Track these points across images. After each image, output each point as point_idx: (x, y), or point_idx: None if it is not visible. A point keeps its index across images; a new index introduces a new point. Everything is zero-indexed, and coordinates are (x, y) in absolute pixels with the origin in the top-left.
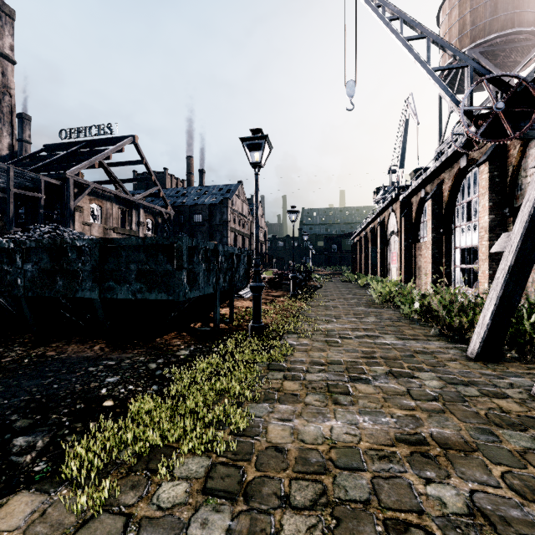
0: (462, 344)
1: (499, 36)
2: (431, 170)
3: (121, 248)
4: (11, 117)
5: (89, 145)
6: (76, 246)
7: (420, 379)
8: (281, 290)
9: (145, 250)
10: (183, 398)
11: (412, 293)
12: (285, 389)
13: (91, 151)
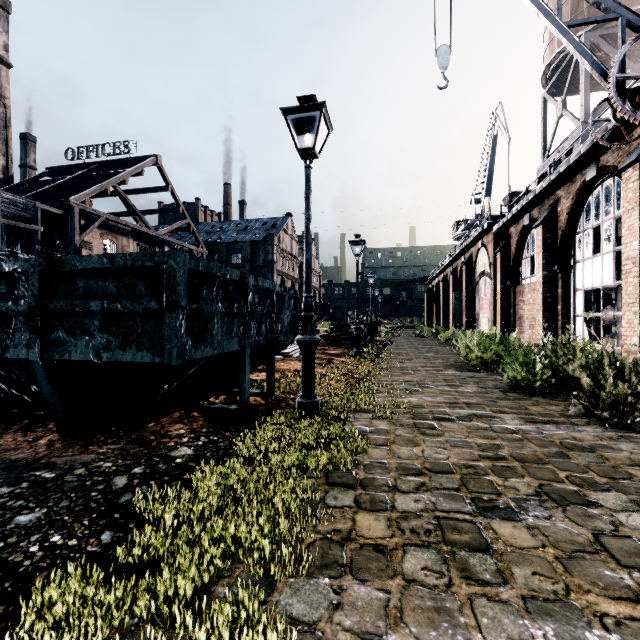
0: (631, 432)
1: None
2: (543, 187)
3: (77, 275)
4: (5, 133)
5: (101, 168)
6: (4, 272)
7: (604, 508)
8: (340, 347)
9: (114, 277)
10: (158, 562)
11: (528, 351)
12: (360, 533)
13: (104, 175)
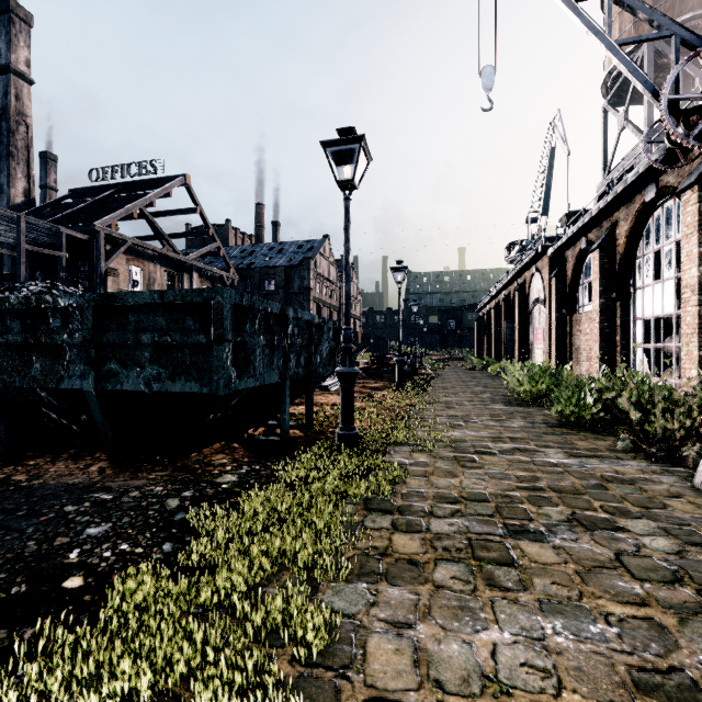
0: (677, 466)
1: (695, 16)
2: (599, 208)
3: (128, 309)
4: (27, 153)
5: (127, 189)
6: (60, 306)
7: (631, 532)
8: (381, 380)
9: (164, 312)
10: (214, 568)
11: (579, 385)
12: (396, 550)
13: (129, 197)
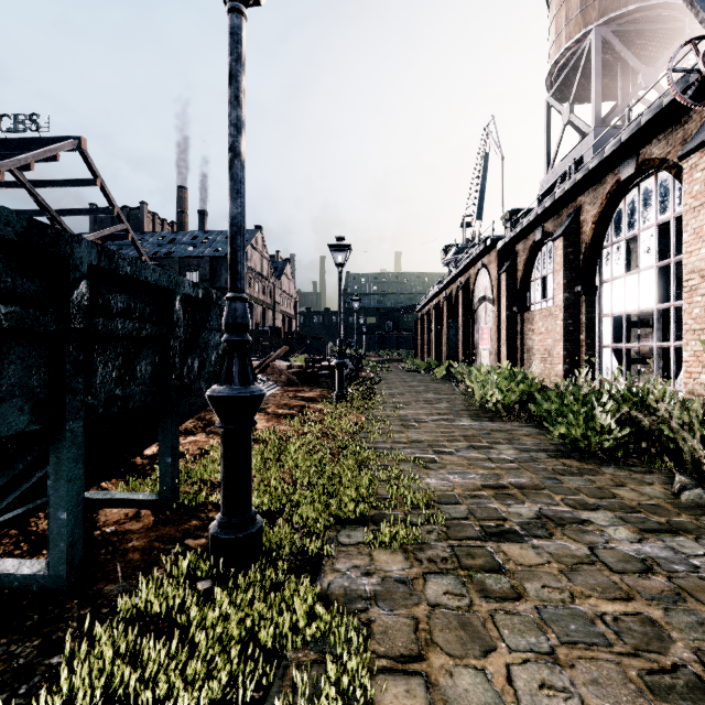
0: None
1: (640, 8)
2: (565, 189)
3: None
4: None
5: None
6: None
7: None
8: (318, 387)
9: None
10: None
11: (576, 395)
12: None
13: None
